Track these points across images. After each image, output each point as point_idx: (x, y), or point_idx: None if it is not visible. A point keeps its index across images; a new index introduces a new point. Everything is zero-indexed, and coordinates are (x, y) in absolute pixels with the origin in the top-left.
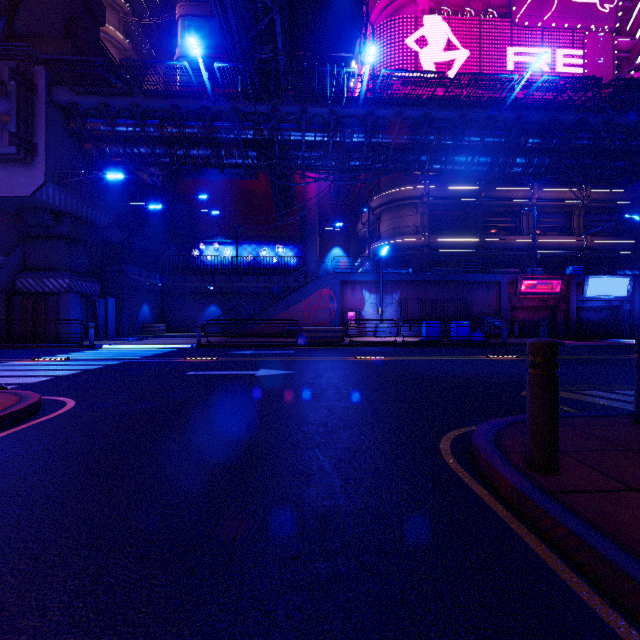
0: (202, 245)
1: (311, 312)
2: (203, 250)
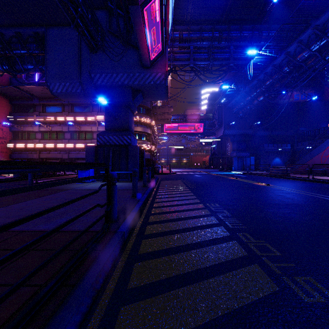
0: None
1: (325, 159)
2: None
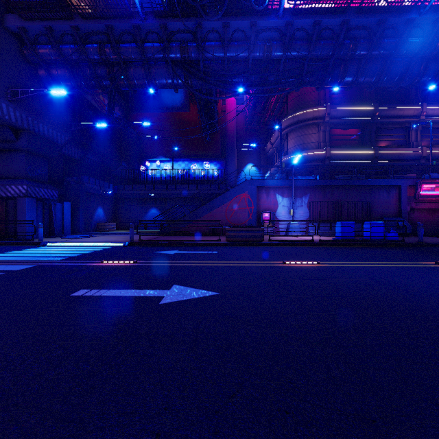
0: (147, 163)
1: (232, 213)
2: (148, 166)
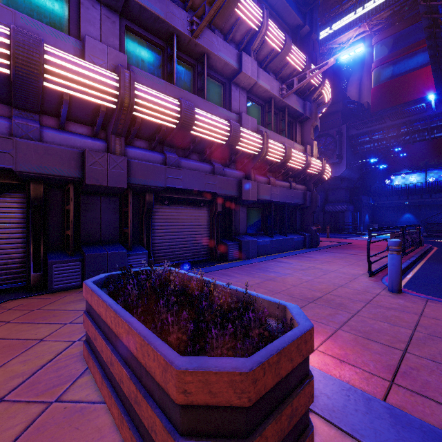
0: (392, 176)
1: None
2: (392, 179)
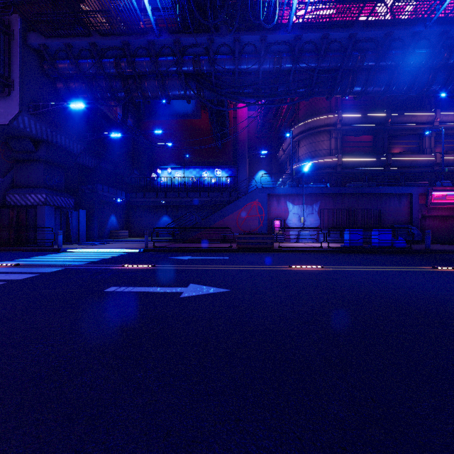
0: (159, 170)
1: (243, 221)
2: (159, 174)
